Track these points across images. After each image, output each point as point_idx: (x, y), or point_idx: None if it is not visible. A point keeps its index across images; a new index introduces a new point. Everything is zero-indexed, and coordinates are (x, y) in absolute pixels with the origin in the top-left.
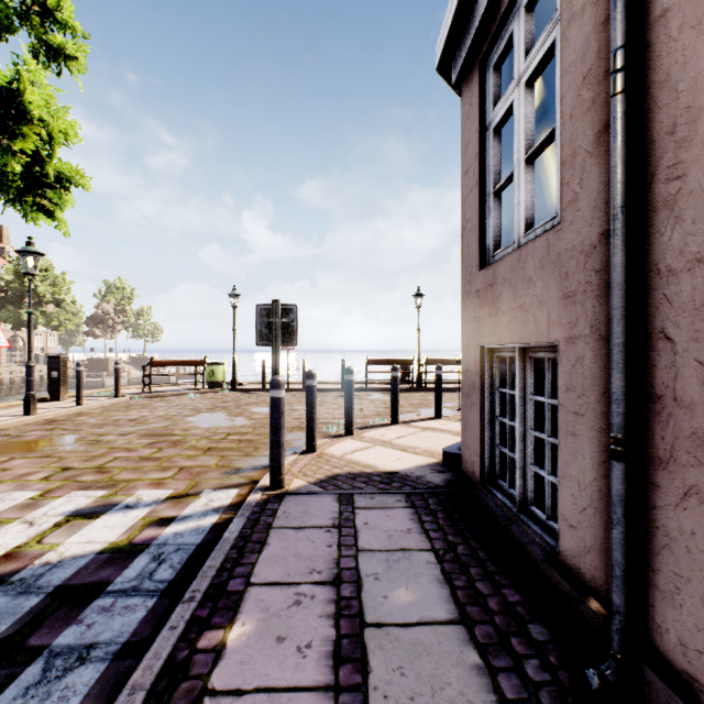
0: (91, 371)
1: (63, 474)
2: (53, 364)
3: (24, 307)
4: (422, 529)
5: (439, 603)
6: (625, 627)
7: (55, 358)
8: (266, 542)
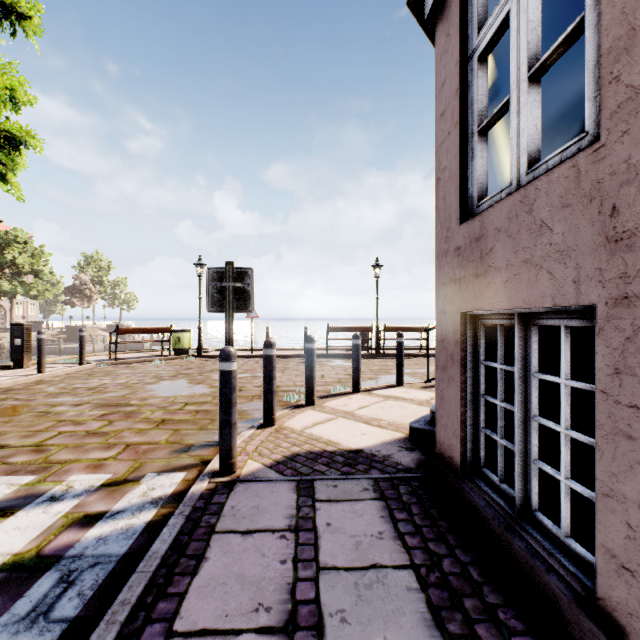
0: (69, 337)
1: None
2: (16, 332)
3: (3, 277)
4: (397, 532)
5: None
6: None
7: (18, 325)
8: (204, 557)
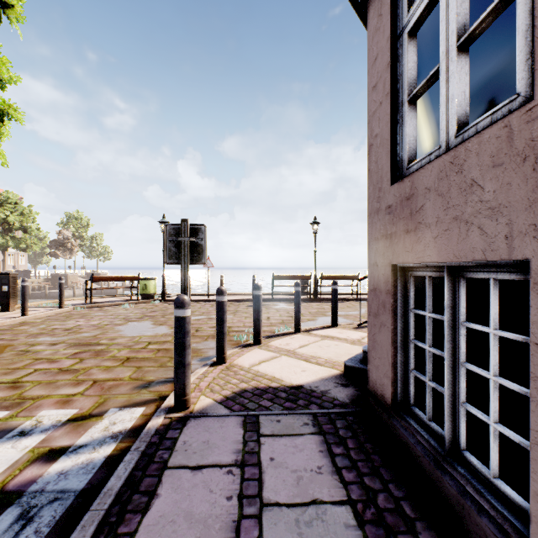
0: (53, 284)
1: None
2: (3, 280)
3: None
4: (334, 467)
5: None
6: None
7: (5, 274)
8: (156, 493)
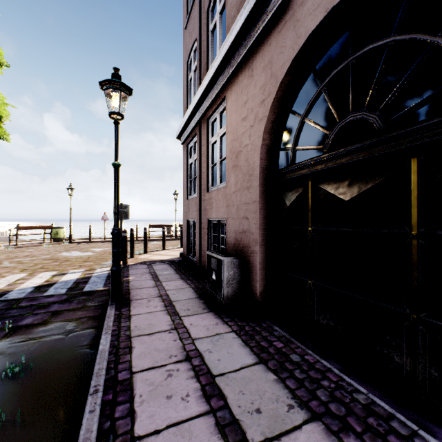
0: None
1: (28, 270)
2: None
3: None
4: (171, 266)
5: (173, 272)
6: (200, 264)
7: None
8: (129, 271)
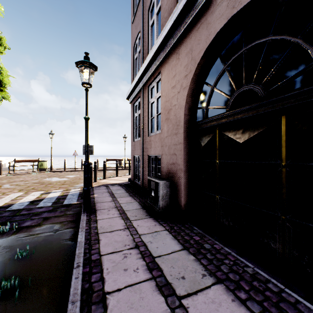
0: None
1: (23, 190)
2: None
3: None
4: (122, 188)
5: (124, 192)
6: (143, 186)
7: None
8: (94, 191)
